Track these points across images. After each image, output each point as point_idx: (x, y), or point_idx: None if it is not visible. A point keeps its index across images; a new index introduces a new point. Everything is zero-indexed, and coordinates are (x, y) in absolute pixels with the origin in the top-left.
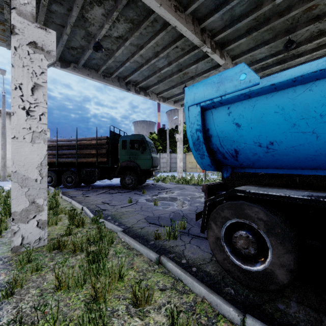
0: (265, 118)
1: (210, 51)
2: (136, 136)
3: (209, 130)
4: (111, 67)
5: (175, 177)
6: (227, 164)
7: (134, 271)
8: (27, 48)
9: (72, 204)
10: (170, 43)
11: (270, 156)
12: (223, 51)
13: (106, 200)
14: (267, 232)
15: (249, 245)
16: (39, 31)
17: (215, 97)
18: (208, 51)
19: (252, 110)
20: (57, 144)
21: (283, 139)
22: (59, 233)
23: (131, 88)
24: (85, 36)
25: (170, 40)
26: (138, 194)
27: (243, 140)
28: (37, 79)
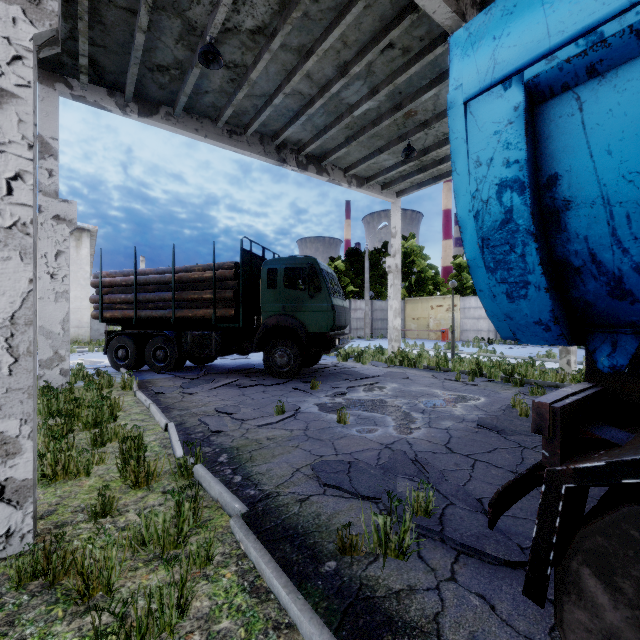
0: None
1: None
2: (297, 259)
3: (557, 182)
4: (244, 111)
5: (385, 350)
6: (620, 318)
7: None
8: None
9: (150, 412)
10: (377, 35)
11: None
12: None
13: (227, 406)
14: None
15: None
16: None
17: (617, 9)
18: None
19: None
20: (135, 280)
21: None
22: (82, 504)
23: (288, 159)
24: (183, 34)
25: (376, 28)
26: (301, 390)
27: None
28: (1, 75)
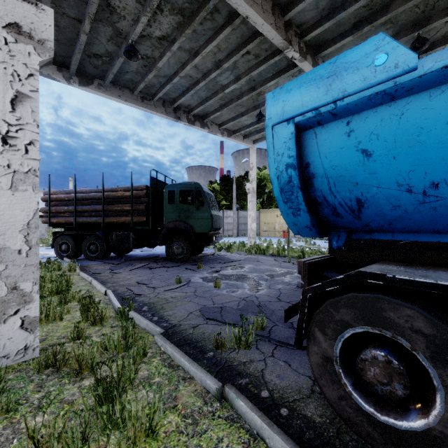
0: (425, 136)
1: (298, 56)
2: (188, 184)
3: (309, 166)
4: (152, 85)
5: (246, 244)
6: (339, 225)
7: (177, 415)
8: (3, 33)
9: (92, 284)
10: (239, 46)
11: (429, 210)
12: (317, 58)
13: (143, 280)
14: (432, 357)
15: (392, 379)
16: (26, 7)
17: (324, 104)
18: (295, 56)
19: (397, 124)
20: (75, 196)
21: None
22: (62, 334)
23: (181, 117)
24: (113, 36)
25: (238, 42)
26: (191, 269)
27: (376, 182)
28: (22, 85)
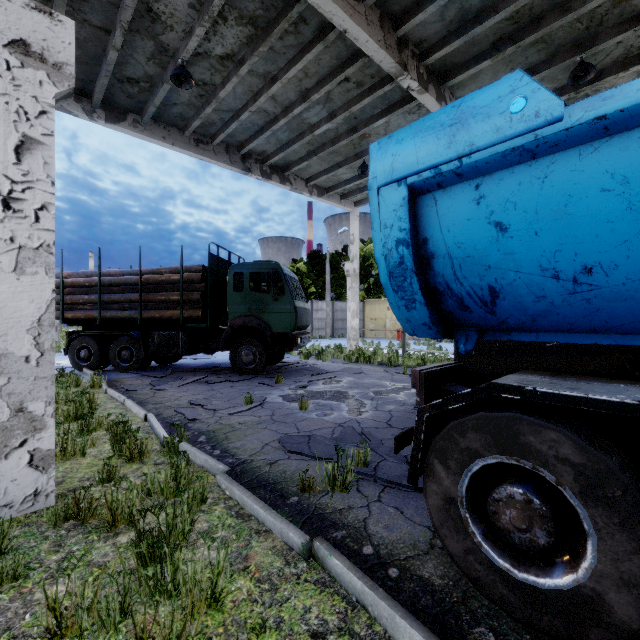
0: (574, 207)
1: (417, 86)
2: (262, 264)
3: (427, 242)
4: (211, 123)
5: (344, 349)
6: (468, 321)
7: (249, 580)
8: (4, 54)
9: (125, 406)
10: (334, 70)
11: (581, 303)
12: (443, 89)
13: (199, 399)
14: (582, 493)
15: (533, 524)
16: (36, 18)
17: (445, 160)
18: (412, 86)
19: (539, 189)
20: (99, 281)
21: (621, 259)
22: (86, 475)
23: (253, 168)
24: (155, 54)
25: (333, 64)
26: (266, 384)
27: (514, 265)
28: (31, 126)
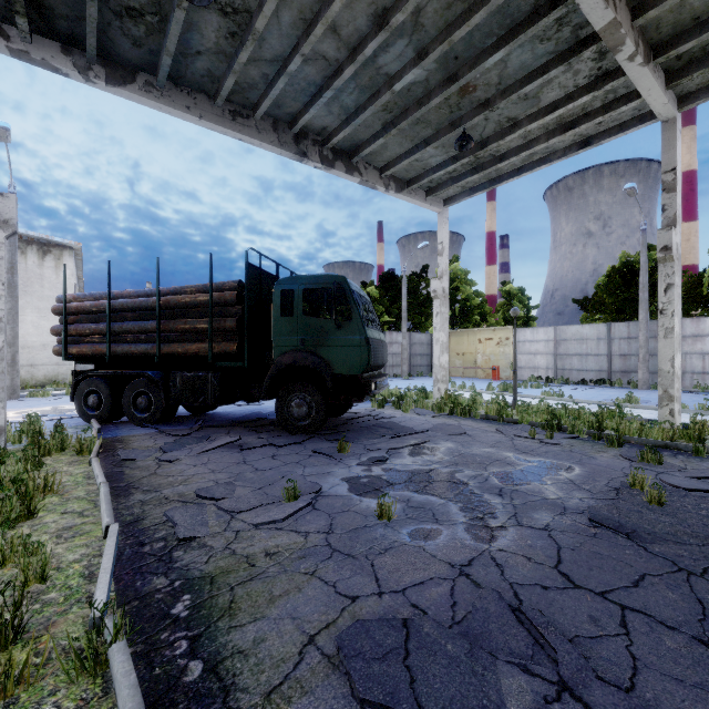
0: None
1: None
2: (320, 277)
3: None
4: (251, 84)
5: (429, 393)
6: None
7: None
8: None
9: (98, 495)
10: None
11: None
12: None
13: (215, 485)
14: None
15: None
16: None
17: None
18: None
19: None
20: (109, 305)
21: None
22: None
23: (309, 152)
24: None
25: None
26: (324, 454)
27: None
28: None
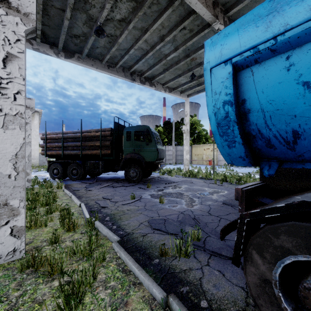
0: None
1: (223, 28)
2: (140, 127)
3: (245, 102)
4: (115, 56)
5: (182, 170)
6: (271, 155)
7: None
8: None
9: (71, 198)
10: (177, 23)
11: None
12: None
13: (108, 196)
14: None
15: None
16: None
17: (263, 41)
18: (220, 28)
19: None
20: (62, 136)
21: None
22: (45, 238)
23: (136, 79)
24: (86, 21)
25: (177, 20)
26: (142, 188)
27: None
28: (11, 47)
